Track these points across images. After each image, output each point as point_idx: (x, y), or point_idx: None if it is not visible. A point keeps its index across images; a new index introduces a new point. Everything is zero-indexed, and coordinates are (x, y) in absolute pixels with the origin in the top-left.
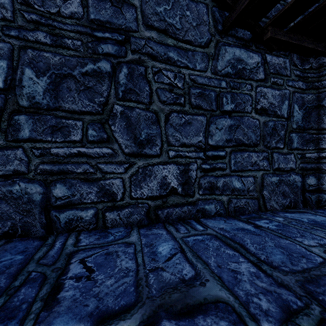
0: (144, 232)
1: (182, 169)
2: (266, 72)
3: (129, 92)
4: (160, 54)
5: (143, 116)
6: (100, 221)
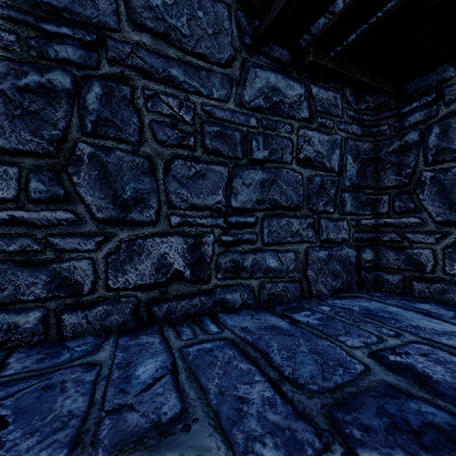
0: (126, 341)
1: (191, 243)
2: (311, 109)
3: (104, 124)
4: (156, 70)
5: (128, 162)
6: (51, 329)
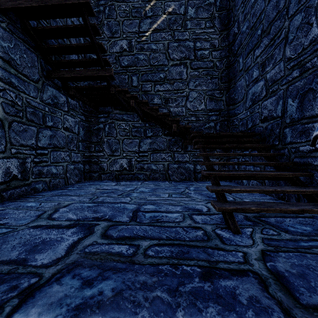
0: (1, 206)
1: (21, 162)
2: (68, 107)
3: None
4: (5, 77)
5: None
6: None
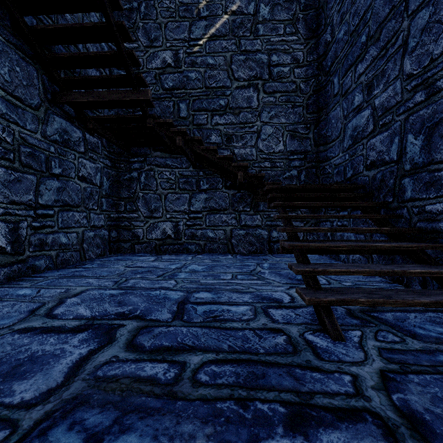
0: None
1: (11, 228)
2: (85, 147)
3: None
4: None
5: None
6: None
